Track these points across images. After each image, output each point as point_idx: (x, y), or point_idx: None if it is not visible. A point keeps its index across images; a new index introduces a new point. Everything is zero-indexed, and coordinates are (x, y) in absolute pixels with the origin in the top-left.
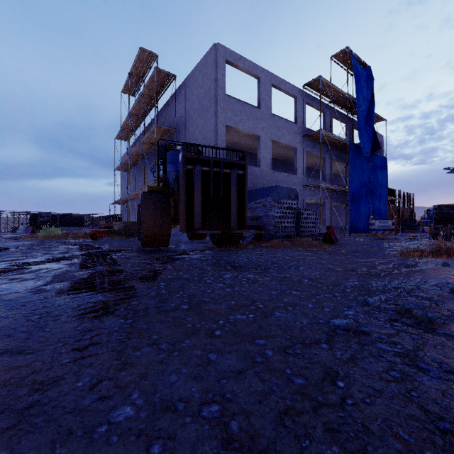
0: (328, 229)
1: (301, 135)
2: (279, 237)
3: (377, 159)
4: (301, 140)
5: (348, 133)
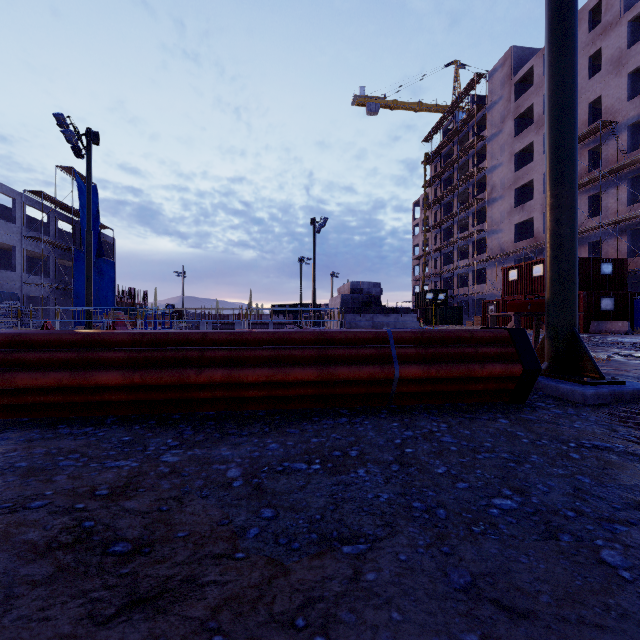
0: (46, 322)
1: (22, 235)
2: (2, 328)
3: (104, 263)
4: (22, 240)
5: (77, 235)
